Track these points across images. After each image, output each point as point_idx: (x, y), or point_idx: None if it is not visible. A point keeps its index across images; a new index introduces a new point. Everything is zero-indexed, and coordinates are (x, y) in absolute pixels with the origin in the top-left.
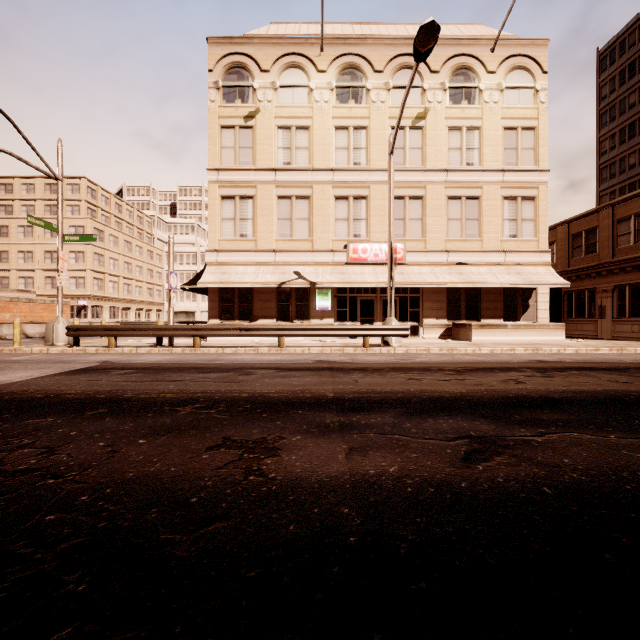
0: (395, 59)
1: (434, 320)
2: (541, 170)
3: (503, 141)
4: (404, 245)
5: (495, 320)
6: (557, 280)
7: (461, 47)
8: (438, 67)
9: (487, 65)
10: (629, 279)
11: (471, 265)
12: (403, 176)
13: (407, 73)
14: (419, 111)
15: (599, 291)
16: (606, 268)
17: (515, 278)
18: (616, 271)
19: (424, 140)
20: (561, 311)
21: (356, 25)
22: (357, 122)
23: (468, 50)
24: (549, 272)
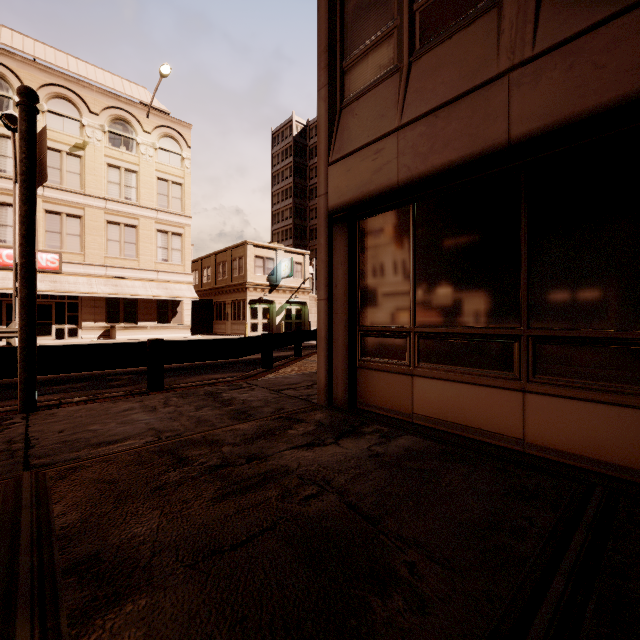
0: (51, 86)
1: (93, 323)
2: (186, 216)
3: (157, 188)
4: (60, 256)
5: (150, 323)
6: (192, 295)
7: (120, 102)
8: (98, 110)
9: (144, 125)
10: (237, 297)
11: (128, 279)
12: (60, 194)
13: (64, 104)
14: (78, 141)
15: (227, 303)
16: (229, 289)
17: (161, 292)
18: (232, 291)
19: (83, 168)
20: (213, 316)
21: (7, 29)
22: (2, 130)
23: (127, 107)
24: (189, 289)
